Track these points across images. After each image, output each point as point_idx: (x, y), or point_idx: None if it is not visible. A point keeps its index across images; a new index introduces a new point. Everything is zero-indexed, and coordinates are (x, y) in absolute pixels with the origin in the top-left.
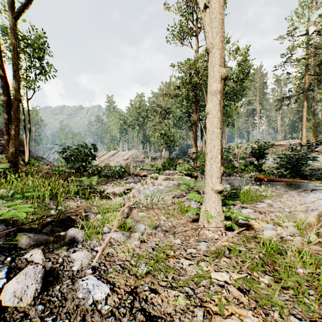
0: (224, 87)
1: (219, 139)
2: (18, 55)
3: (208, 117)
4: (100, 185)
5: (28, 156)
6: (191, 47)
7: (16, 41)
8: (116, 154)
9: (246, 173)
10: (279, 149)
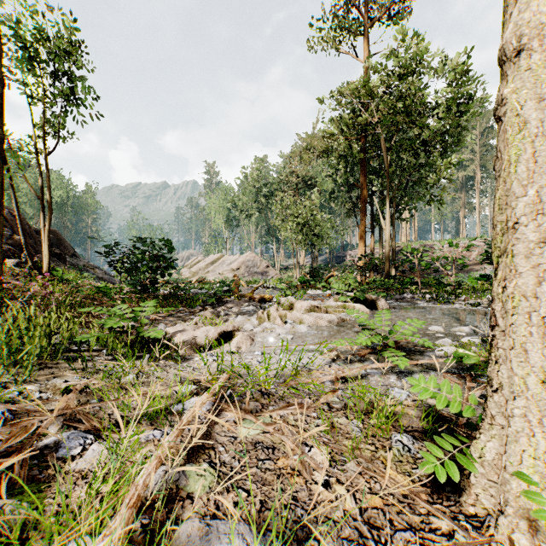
0: (421, 129)
1: None
2: None
3: (519, 68)
4: (176, 319)
5: (48, 262)
6: (356, 56)
7: None
8: (219, 260)
9: (478, 296)
10: None
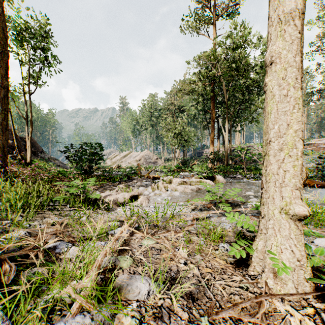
0: (246, 79)
1: (300, 109)
2: (5, 33)
3: (271, 71)
4: (105, 189)
5: (30, 156)
6: (208, 36)
7: (1, 15)
8: (128, 155)
9: None
10: (307, 149)
